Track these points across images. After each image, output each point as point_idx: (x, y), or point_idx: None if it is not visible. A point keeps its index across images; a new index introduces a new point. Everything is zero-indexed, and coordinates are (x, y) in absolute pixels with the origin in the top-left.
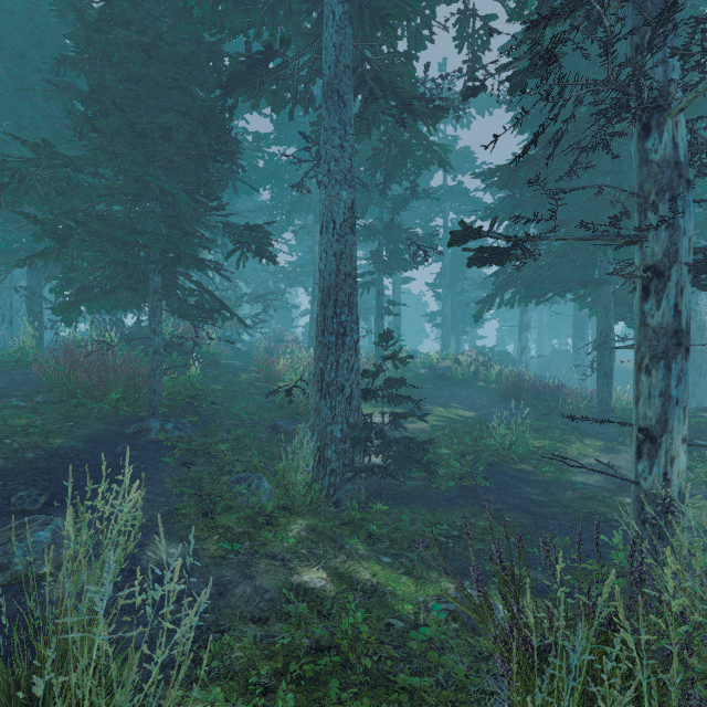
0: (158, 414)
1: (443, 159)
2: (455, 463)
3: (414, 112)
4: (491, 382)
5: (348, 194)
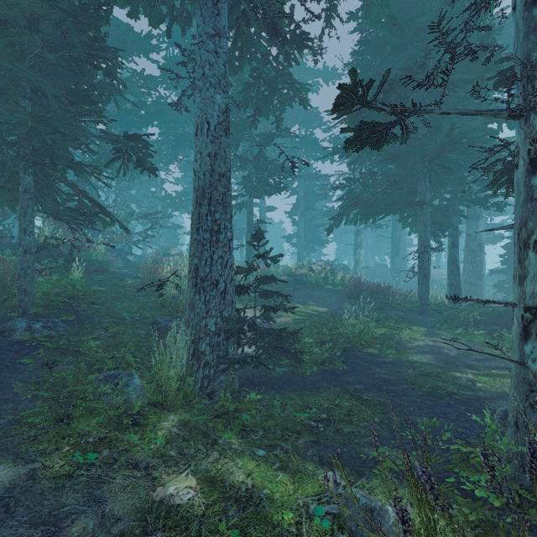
0: (30, 314)
1: (303, 98)
2: (317, 350)
3: (286, 16)
4: (337, 285)
5: (222, 99)
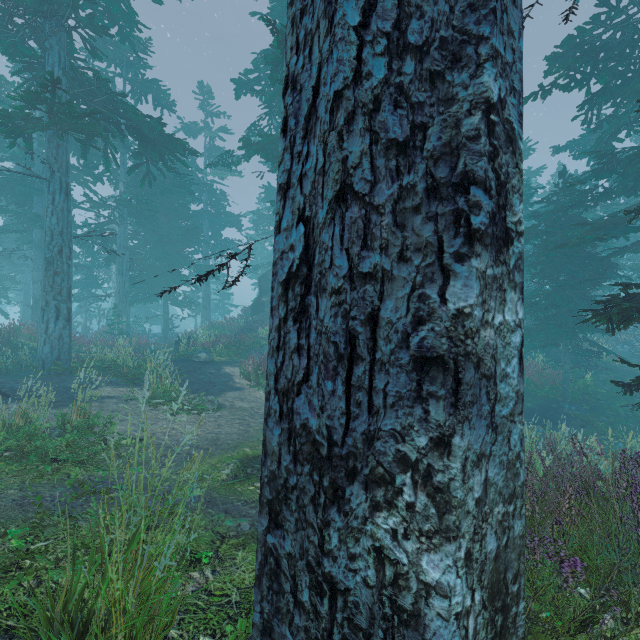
0: (567, 400)
1: None
2: None
3: None
4: None
5: None
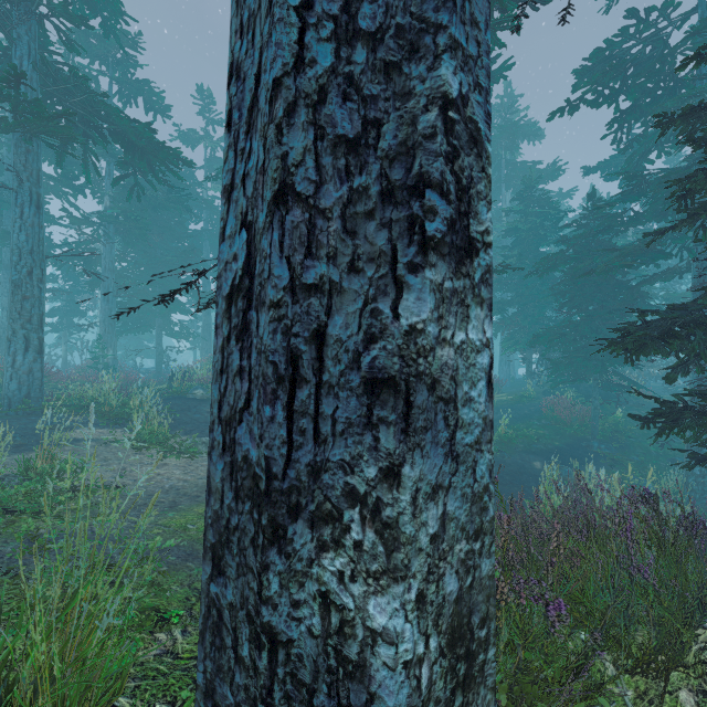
0: (596, 438)
1: None
2: None
3: None
4: None
5: None
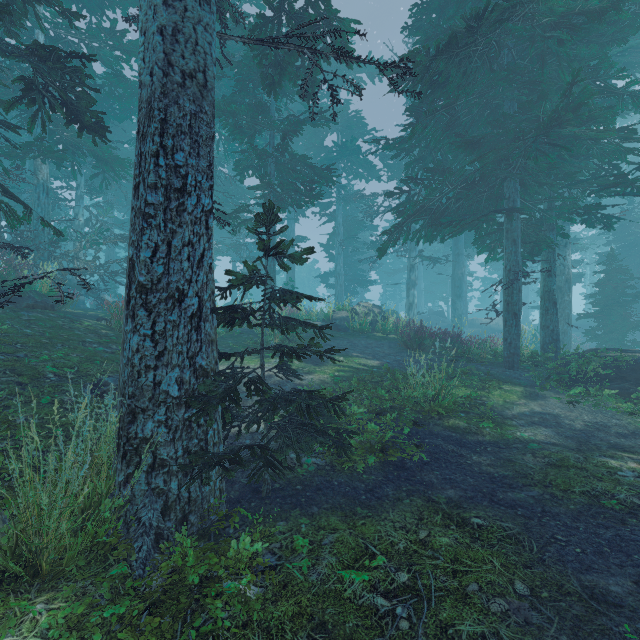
0: None
1: (347, 46)
2: (374, 426)
3: None
4: (388, 332)
5: None
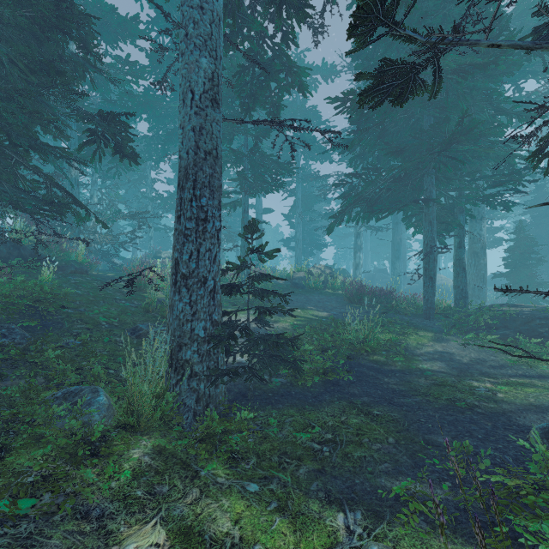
0: None
1: (302, 84)
2: (319, 358)
3: None
4: (337, 289)
5: (209, 64)
